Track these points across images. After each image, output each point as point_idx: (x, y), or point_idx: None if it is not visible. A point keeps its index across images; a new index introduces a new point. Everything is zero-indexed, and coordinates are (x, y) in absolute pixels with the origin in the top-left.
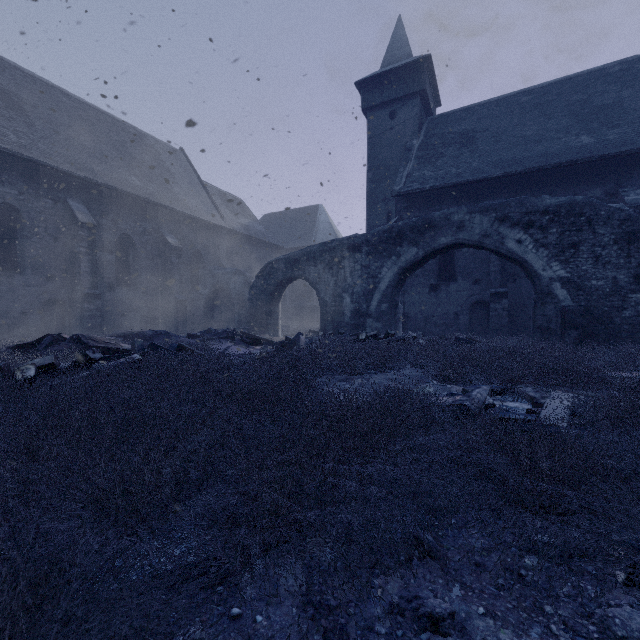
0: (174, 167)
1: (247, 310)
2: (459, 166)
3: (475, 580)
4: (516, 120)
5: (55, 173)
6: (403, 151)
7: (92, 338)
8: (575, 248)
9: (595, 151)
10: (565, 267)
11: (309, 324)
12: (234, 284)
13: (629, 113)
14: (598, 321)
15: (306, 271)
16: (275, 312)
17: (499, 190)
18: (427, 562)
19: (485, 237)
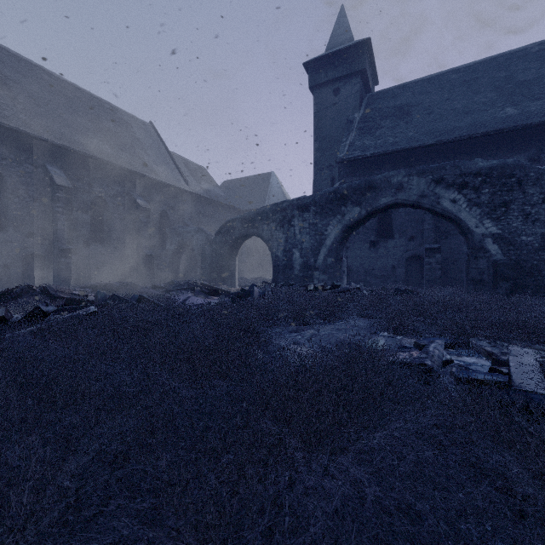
0: (144, 138)
1: (208, 264)
2: (396, 136)
3: None
4: (446, 95)
5: (35, 141)
6: (345, 123)
7: (59, 290)
8: (506, 207)
9: (519, 121)
10: (497, 224)
11: (263, 276)
12: (196, 241)
13: None
14: (528, 274)
15: (260, 229)
16: (232, 265)
17: (432, 157)
18: None
19: (422, 197)
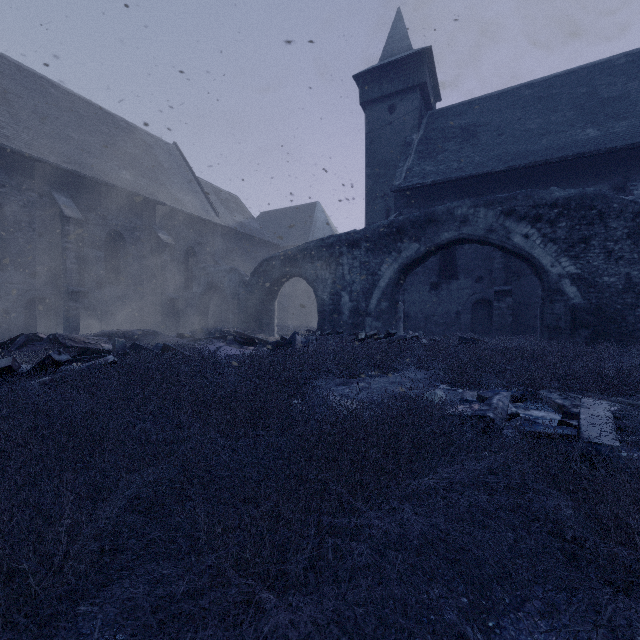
0: (167, 162)
1: (242, 309)
2: (461, 160)
3: None
4: (519, 113)
5: (40, 165)
6: (403, 146)
7: (70, 338)
8: (586, 243)
9: (602, 144)
10: (575, 263)
11: (306, 324)
12: (229, 282)
13: (636, 105)
14: (610, 320)
15: (303, 268)
16: (271, 311)
17: (502, 185)
18: None
19: (490, 232)
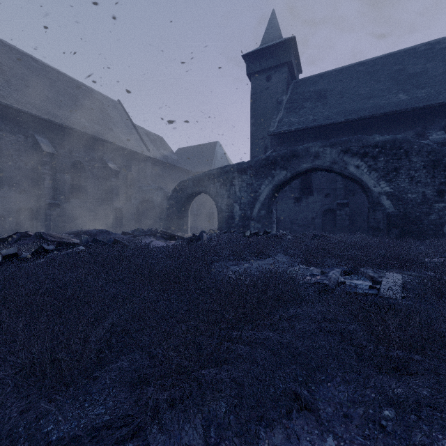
0: (113, 113)
1: (166, 215)
2: (315, 114)
3: (345, 431)
4: (354, 83)
5: (26, 116)
6: (276, 104)
7: (50, 235)
8: (396, 171)
9: (409, 105)
10: (389, 185)
11: (210, 225)
12: (156, 197)
13: (432, 79)
14: (412, 222)
15: (208, 187)
16: (186, 217)
17: (343, 131)
18: (304, 414)
19: (334, 163)
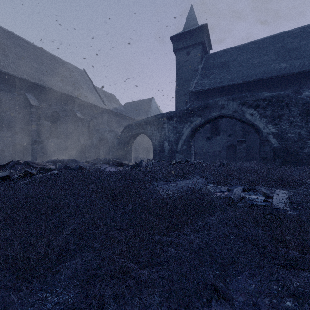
0: (80, 78)
1: (116, 149)
2: (221, 78)
3: None
4: (249, 56)
5: (19, 80)
6: (193, 71)
7: (35, 162)
8: (280, 118)
9: (288, 71)
10: (275, 127)
11: (147, 156)
12: (110, 136)
13: (304, 52)
14: (291, 154)
15: (145, 130)
16: (130, 150)
17: (241, 90)
18: (221, 302)
19: (235, 112)
